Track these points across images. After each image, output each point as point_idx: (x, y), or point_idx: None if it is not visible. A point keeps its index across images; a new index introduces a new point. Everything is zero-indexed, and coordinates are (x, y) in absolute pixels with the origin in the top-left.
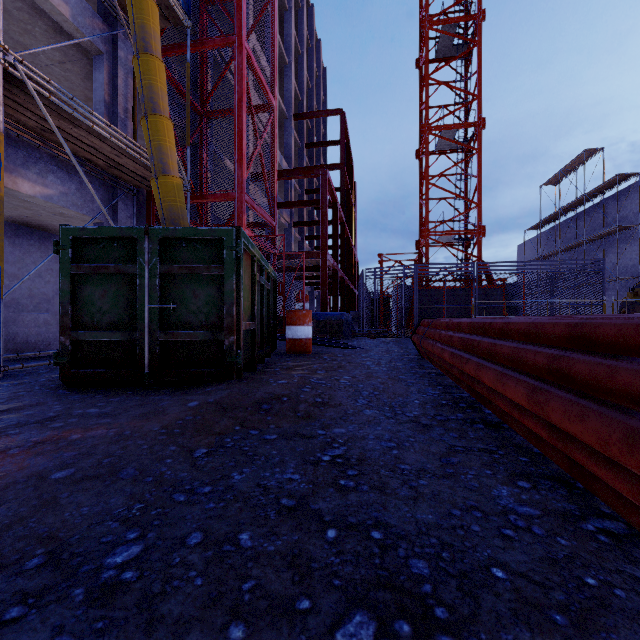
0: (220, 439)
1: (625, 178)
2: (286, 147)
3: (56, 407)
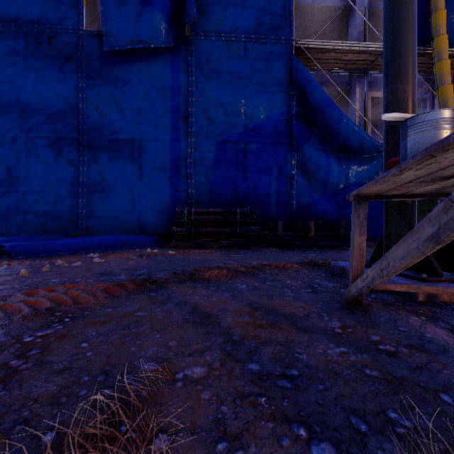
0: None
1: None
2: None
3: None
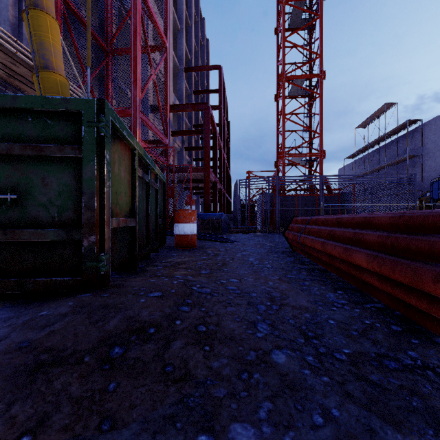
0: None
1: (412, 123)
2: (179, 91)
3: None
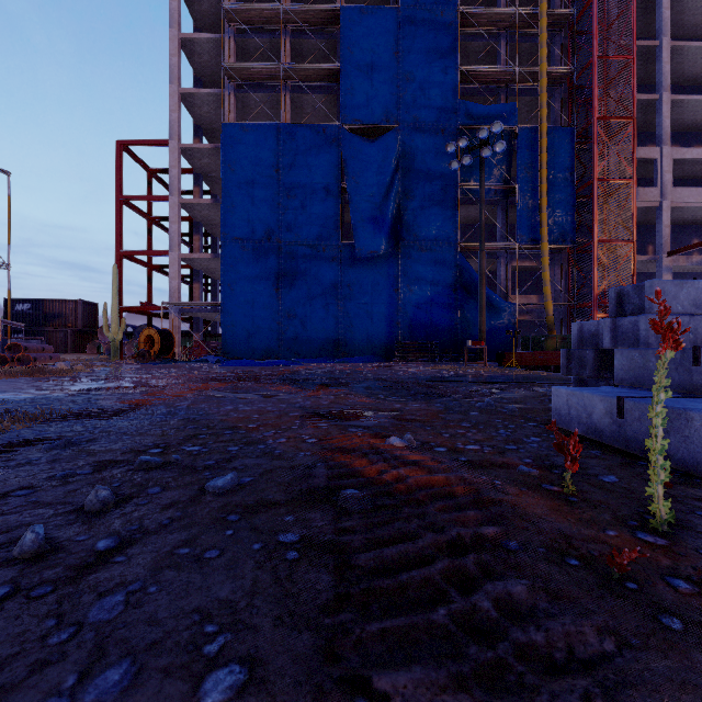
0: None
1: None
2: None
3: None
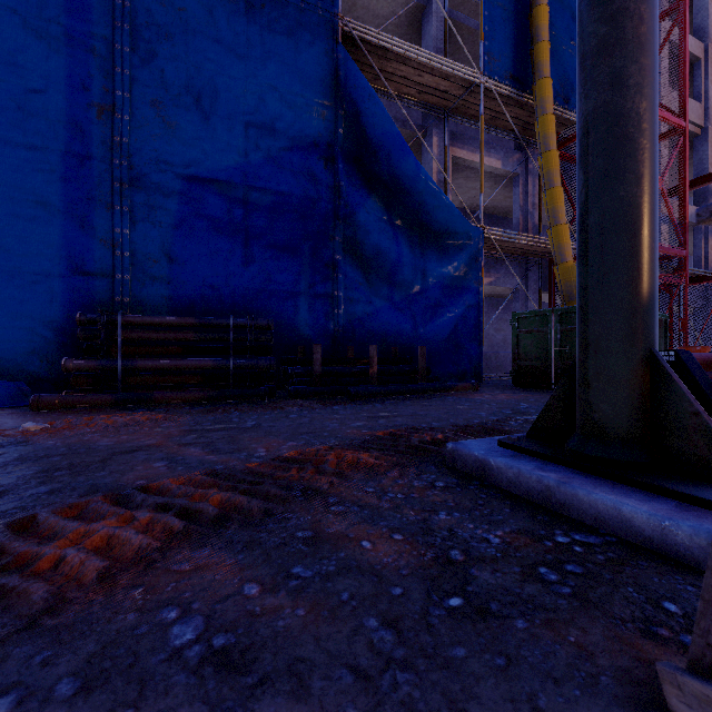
0: None
1: None
2: None
3: (516, 391)
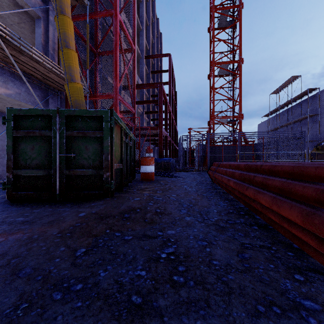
0: (95, 240)
1: (312, 90)
2: (141, 73)
3: None
